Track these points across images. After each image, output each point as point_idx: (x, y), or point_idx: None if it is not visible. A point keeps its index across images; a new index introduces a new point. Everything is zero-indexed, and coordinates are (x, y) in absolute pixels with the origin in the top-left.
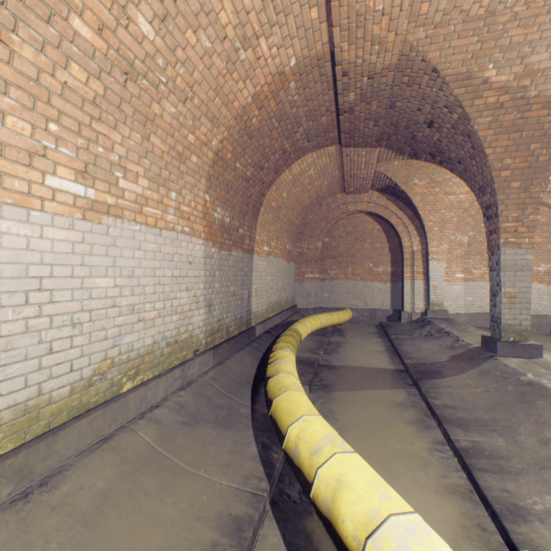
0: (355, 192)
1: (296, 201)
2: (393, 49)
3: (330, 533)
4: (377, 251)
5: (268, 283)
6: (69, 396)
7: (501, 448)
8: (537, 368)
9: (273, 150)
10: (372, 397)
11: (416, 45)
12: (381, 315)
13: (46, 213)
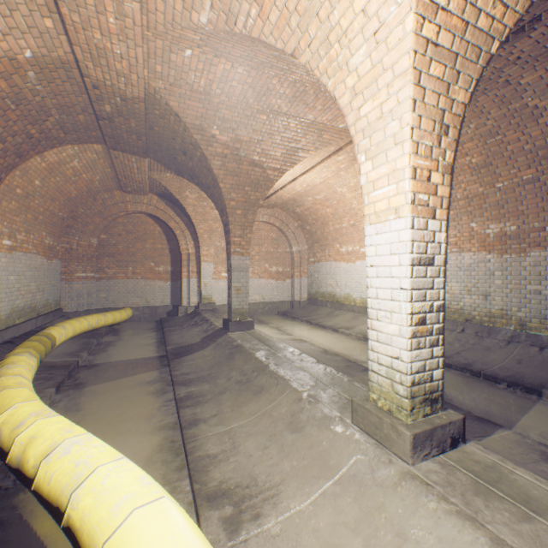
0: (135, 192)
1: (58, 191)
2: (139, 86)
3: (21, 479)
4: (159, 252)
5: (12, 284)
6: None
7: (205, 390)
8: (247, 336)
9: (12, 131)
10: (126, 382)
11: (159, 91)
12: (163, 311)
13: None
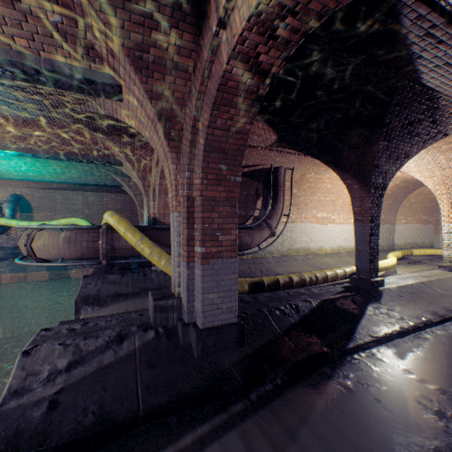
0: None
1: (423, 199)
2: None
3: None
4: None
5: (404, 234)
6: (352, 248)
7: None
8: None
9: (399, 194)
10: (427, 266)
11: None
12: None
13: (350, 225)
